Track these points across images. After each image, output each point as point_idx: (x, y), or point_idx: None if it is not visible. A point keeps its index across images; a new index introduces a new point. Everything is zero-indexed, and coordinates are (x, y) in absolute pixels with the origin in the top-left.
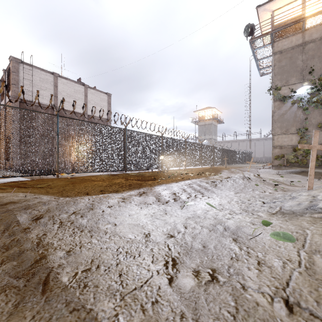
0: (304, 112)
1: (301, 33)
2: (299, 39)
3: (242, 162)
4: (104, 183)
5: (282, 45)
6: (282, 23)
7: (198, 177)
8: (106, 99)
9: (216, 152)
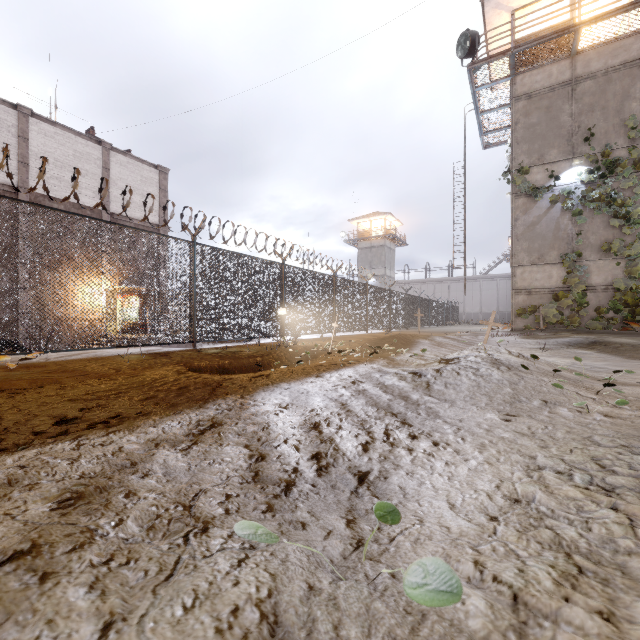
0: (574, 221)
1: (569, 59)
2: (565, 71)
3: (443, 322)
4: (104, 386)
5: (531, 81)
6: (534, 33)
7: (371, 360)
8: (157, 181)
9: (396, 302)
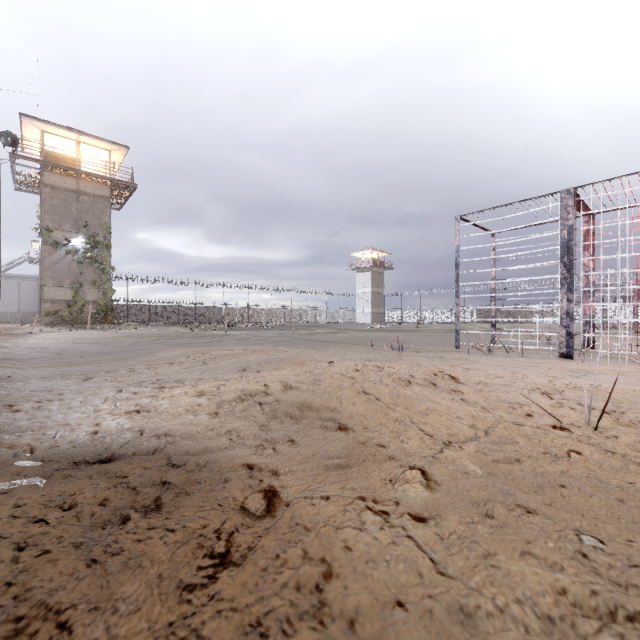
0: (79, 266)
1: (76, 179)
2: (74, 184)
3: None
4: None
5: (54, 179)
6: (56, 160)
7: None
8: None
9: None
